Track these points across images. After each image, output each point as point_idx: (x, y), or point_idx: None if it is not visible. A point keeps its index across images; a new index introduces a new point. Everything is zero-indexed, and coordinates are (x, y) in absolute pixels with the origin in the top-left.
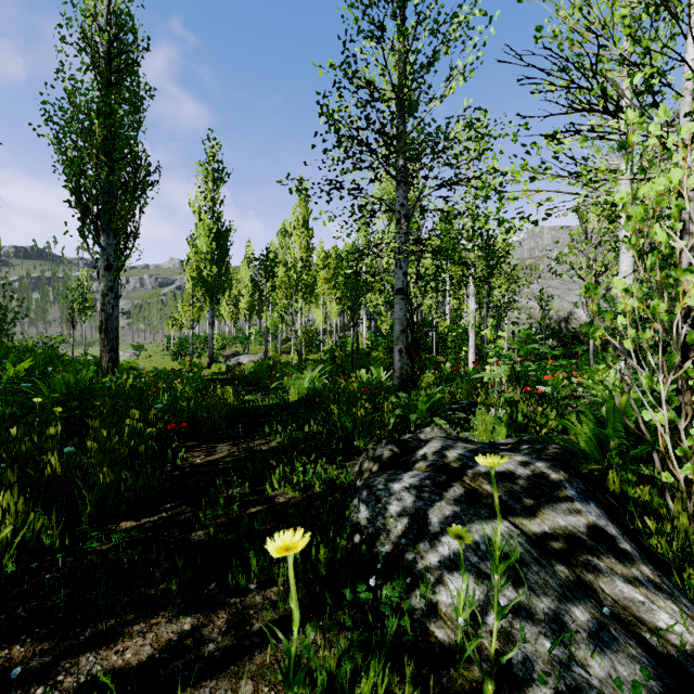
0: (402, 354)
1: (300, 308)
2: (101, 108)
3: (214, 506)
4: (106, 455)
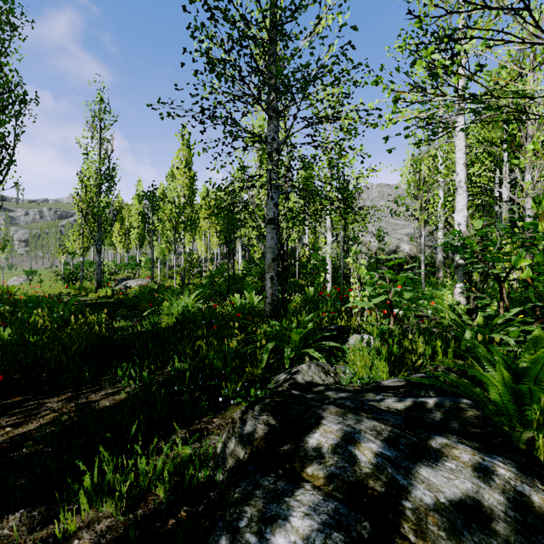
0: (274, 281)
1: (182, 238)
2: None
3: None
4: None
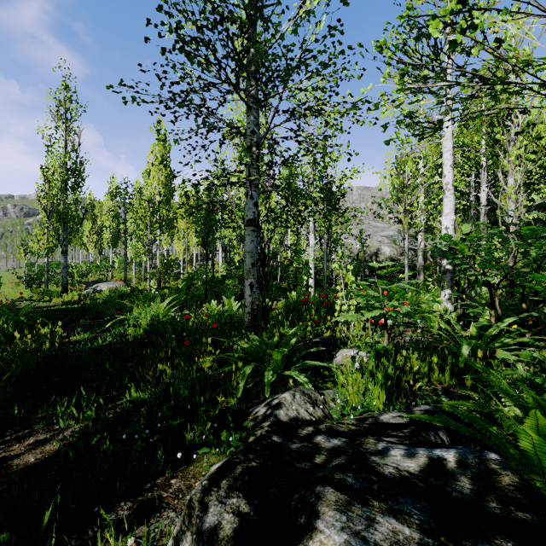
0: (253, 288)
1: (156, 239)
2: None
3: None
4: None
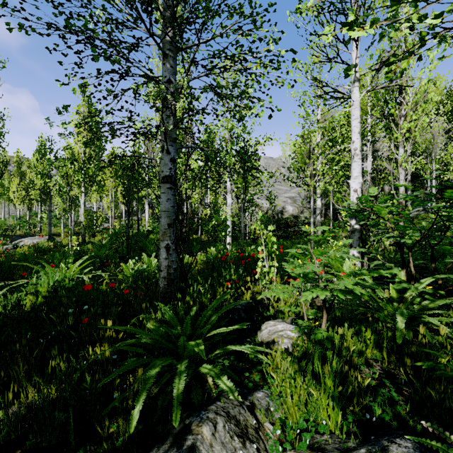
0: (170, 250)
1: (77, 196)
2: None
3: None
4: None
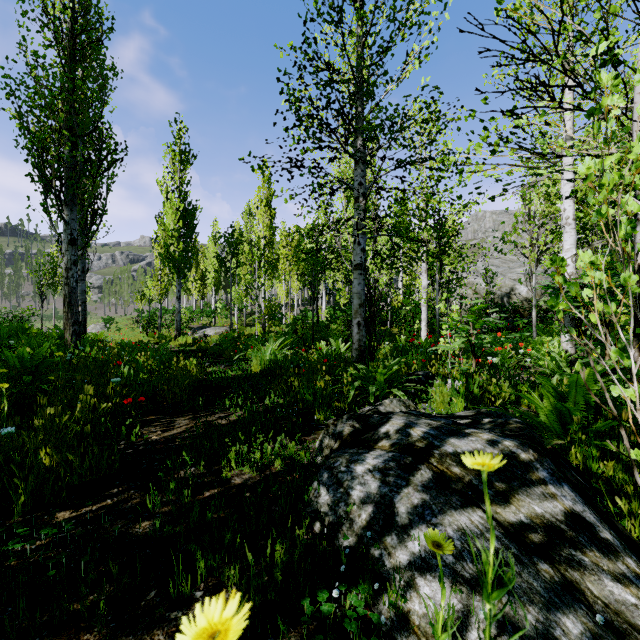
0: (361, 326)
1: (263, 283)
2: (63, 84)
3: (164, 491)
4: (50, 436)
